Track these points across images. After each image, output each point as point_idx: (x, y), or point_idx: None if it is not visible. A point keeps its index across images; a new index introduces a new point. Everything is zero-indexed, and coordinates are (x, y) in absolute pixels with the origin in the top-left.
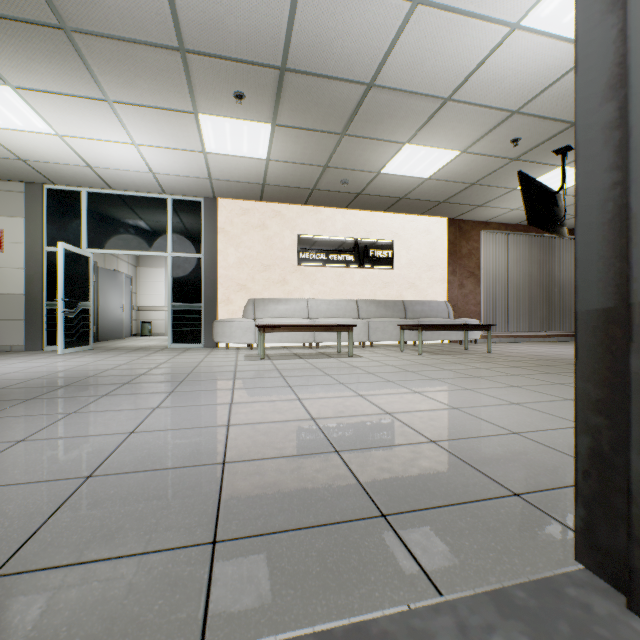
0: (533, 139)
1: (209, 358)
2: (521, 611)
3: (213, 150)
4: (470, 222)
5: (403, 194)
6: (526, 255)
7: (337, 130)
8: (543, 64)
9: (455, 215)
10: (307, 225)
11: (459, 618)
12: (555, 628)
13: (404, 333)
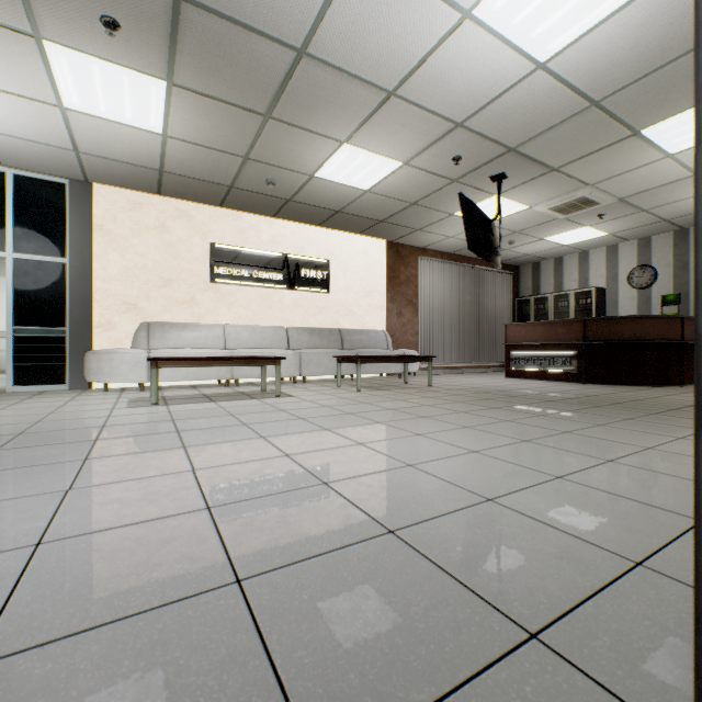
0: (473, 160)
1: (69, 406)
2: None
3: (76, 106)
4: (409, 247)
5: (340, 207)
6: (460, 285)
7: (260, 109)
8: (490, 71)
9: (394, 238)
10: (224, 232)
11: None
12: None
13: (341, 366)
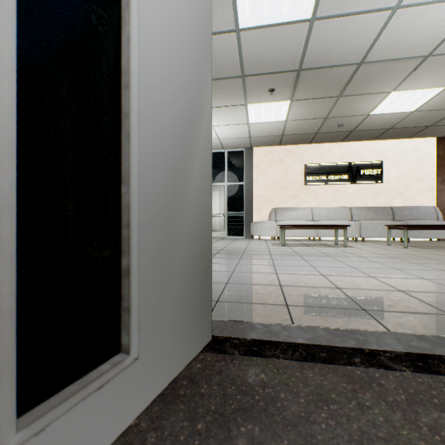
0: None
1: (251, 244)
2: (429, 340)
3: (253, 121)
4: None
5: (390, 125)
6: None
7: (335, 95)
8: None
9: (444, 134)
10: (311, 157)
11: (396, 336)
12: (444, 346)
13: (391, 232)
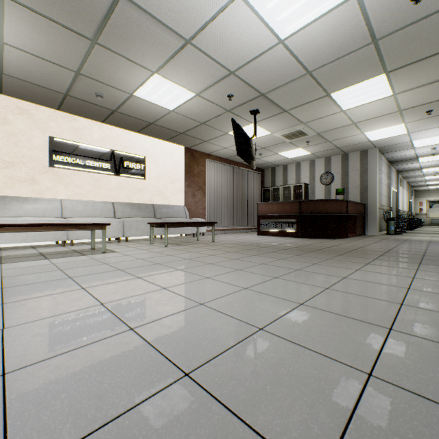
0: (240, 98)
1: None
2: None
3: None
4: (199, 152)
5: (153, 120)
6: (231, 179)
7: (87, 34)
8: (252, 39)
9: (190, 145)
10: (61, 129)
11: None
12: None
13: (154, 229)
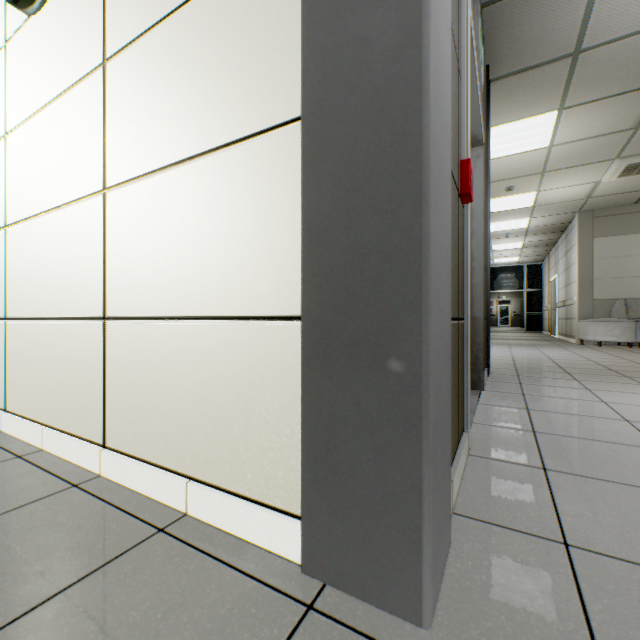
0: None
1: None
2: None
3: None
4: None
5: None
6: None
7: None
8: None
9: None
10: None
11: None
12: None
13: None
